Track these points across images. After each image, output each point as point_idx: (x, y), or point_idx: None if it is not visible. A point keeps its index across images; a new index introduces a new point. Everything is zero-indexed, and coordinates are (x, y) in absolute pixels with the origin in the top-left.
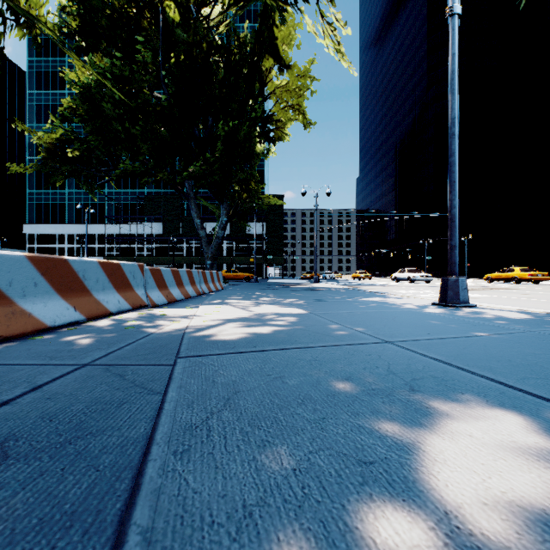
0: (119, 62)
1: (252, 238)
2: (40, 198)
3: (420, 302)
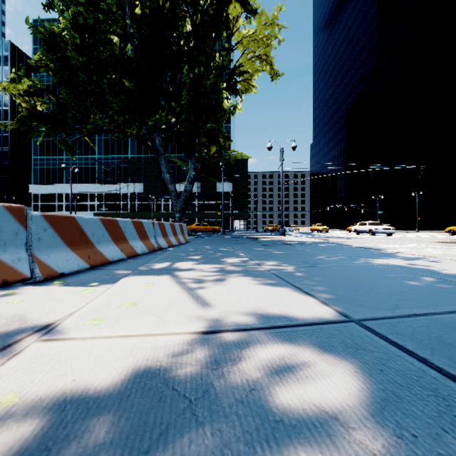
0: (83, 8)
1: (220, 195)
2: (43, 164)
3: None
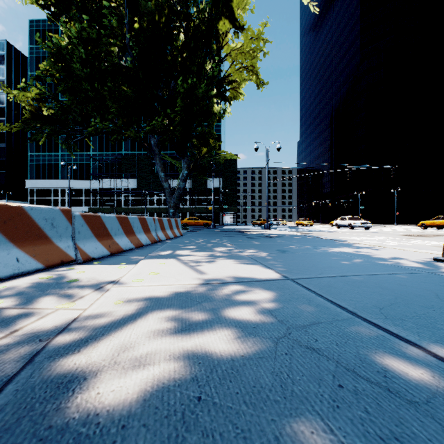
0: (87, 25)
1: (210, 191)
2: (39, 160)
3: (409, 255)
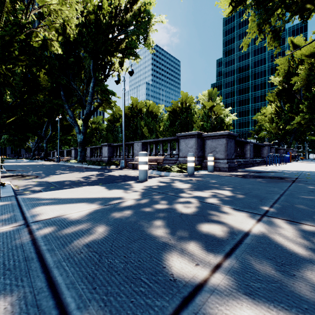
0: None
1: None
2: None
3: None
